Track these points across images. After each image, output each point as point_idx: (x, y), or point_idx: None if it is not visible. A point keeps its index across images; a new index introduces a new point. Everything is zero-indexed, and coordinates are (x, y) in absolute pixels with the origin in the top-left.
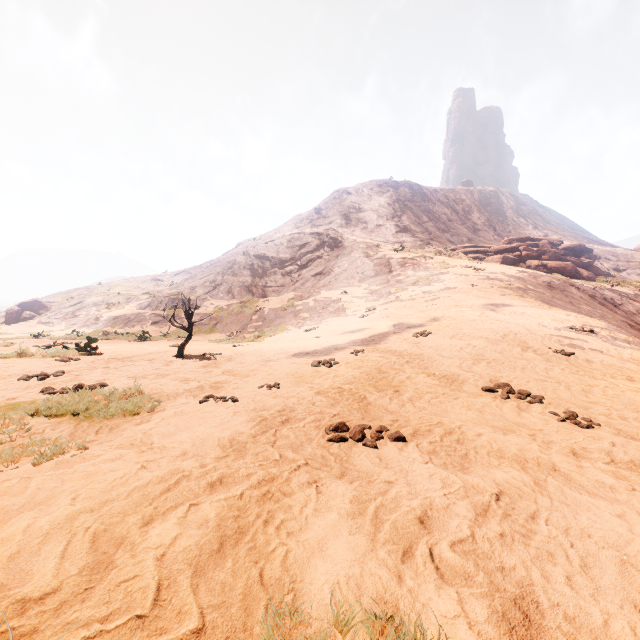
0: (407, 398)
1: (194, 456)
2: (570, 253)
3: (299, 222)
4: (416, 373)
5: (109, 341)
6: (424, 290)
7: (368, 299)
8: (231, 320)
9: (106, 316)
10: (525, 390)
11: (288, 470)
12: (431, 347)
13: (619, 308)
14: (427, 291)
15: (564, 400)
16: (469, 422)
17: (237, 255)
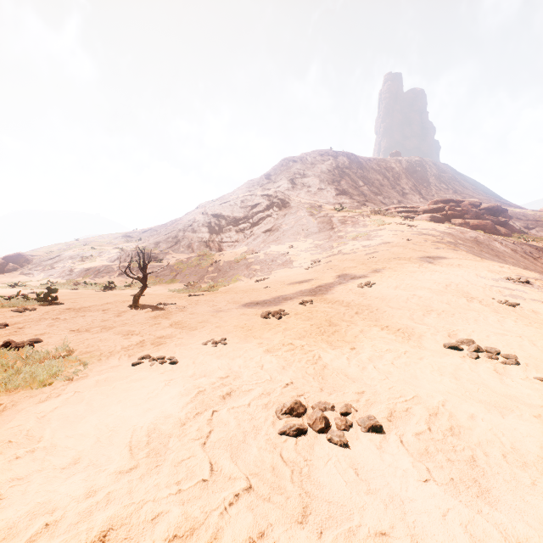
0: (367, 358)
1: (88, 466)
2: (488, 213)
3: (251, 186)
4: (368, 326)
5: (77, 291)
6: (364, 244)
7: (313, 252)
8: (190, 271)
9: (79, 268)
10: (493, 347)
11: (219, 507)
12: (377, 297)
13: (538, 261)
14: (367, 245)
15: (538, 359)
16: (451, 395)
17: (196, 214)
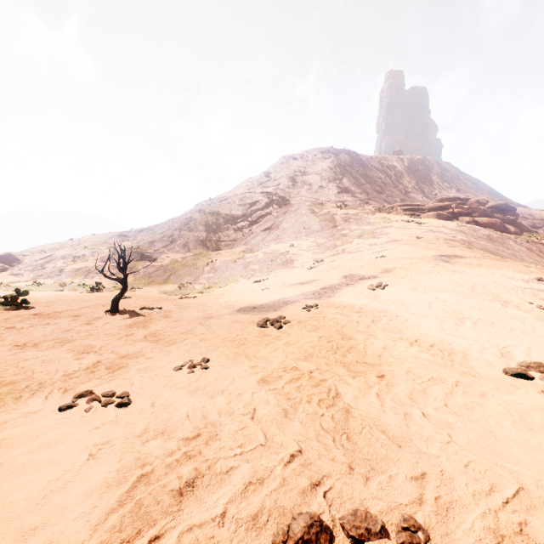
0: (406, 396)
1: None
2: (496, 211)
3: (250, 184)
4: (392, 340)
5: (60, 292)
6: (370, 242)
7: (315, 251)
8: (184, 272)
9: (69, 268)
10: None
11: None
12: (393, 301)
13: None
14: (373, 243)
15: None
16: None
17: (193, 212)
